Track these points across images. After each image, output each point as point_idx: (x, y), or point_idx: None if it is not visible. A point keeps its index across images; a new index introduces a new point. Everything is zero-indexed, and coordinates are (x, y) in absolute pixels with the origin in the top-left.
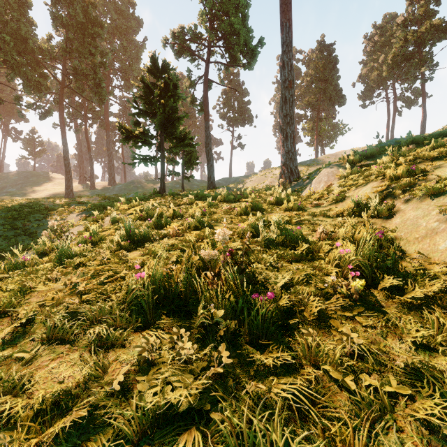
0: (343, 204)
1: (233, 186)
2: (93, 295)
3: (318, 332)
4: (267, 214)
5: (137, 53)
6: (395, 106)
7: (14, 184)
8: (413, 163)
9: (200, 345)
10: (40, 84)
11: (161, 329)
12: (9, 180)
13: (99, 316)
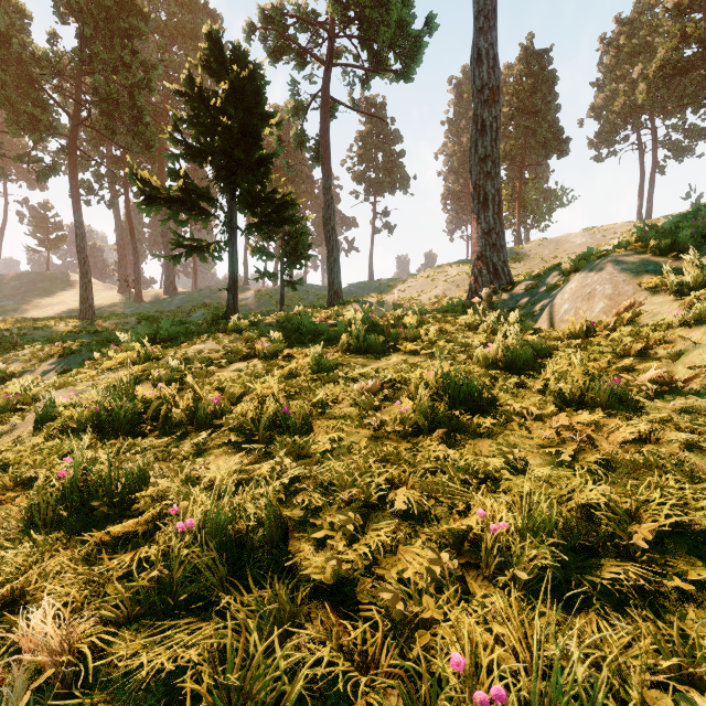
0: None
1: (376, 296)
2: None
3: None
4: (506, 420)
5: None
6: (655, 157)
7: (11, 293)
8: None
9: None
10: (34, 118)
11: None
12: (4, 287)
13: None
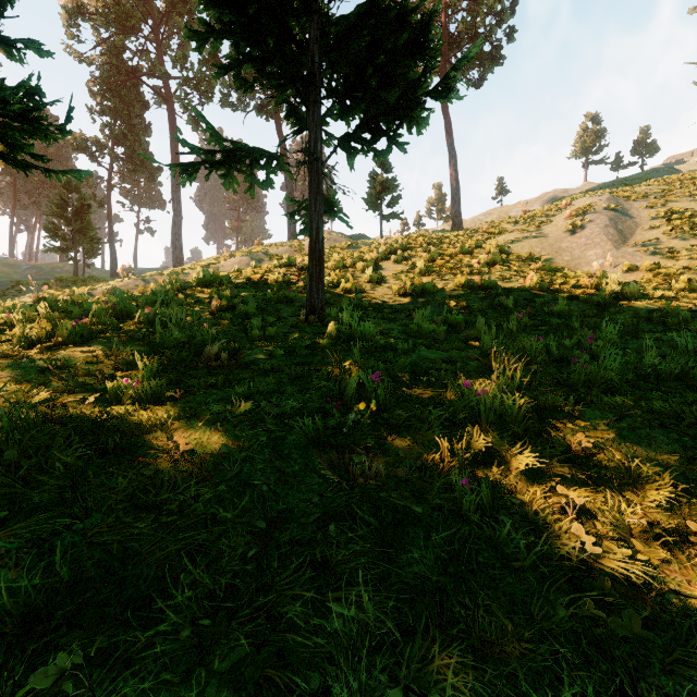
0: None
1: None
2: None
3: None
4: None
5: None
6: None
7: None
8: None
9: None
10: None
11: None
12: None
13: None
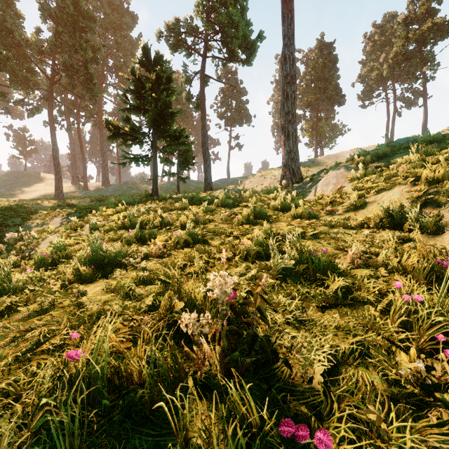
0: (364, 212)
1: (231, 187)
2: None
3: None
4: (273, 222)
5: (131, 49)
6: (395, 107)
7: (3, 184)
8: None
9: None
10: (27, 79)
11: None
12: None
13: None
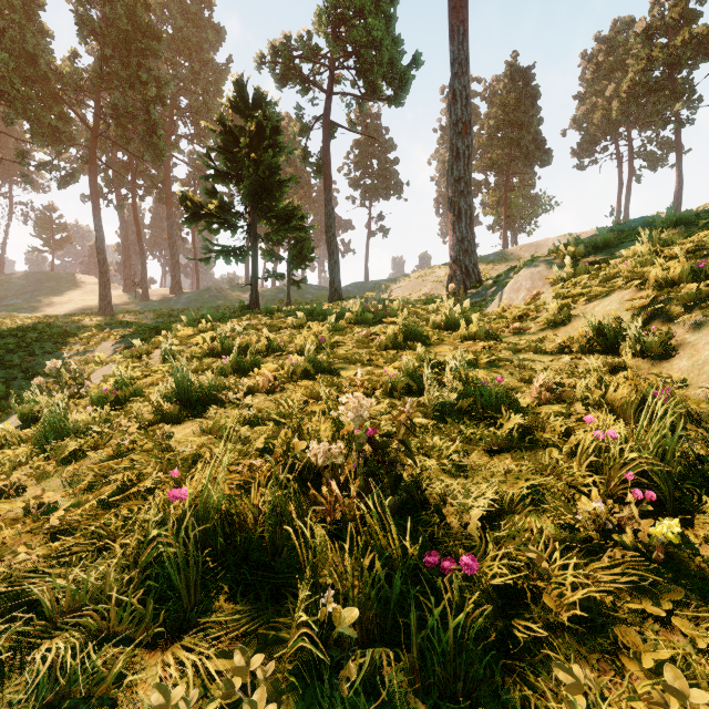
0: (567, 330)
1: (371, 295)
2: (79, 536)
3: (588, 661)
4: (433, 346)
5: (216, 82)
6: (631, 167)
7: (19, 292)
8: (694, 256)
9: (301, 701)
10: (58, 130)
11: (213, 637)
12: (12, 286)
13: (71, 603)
